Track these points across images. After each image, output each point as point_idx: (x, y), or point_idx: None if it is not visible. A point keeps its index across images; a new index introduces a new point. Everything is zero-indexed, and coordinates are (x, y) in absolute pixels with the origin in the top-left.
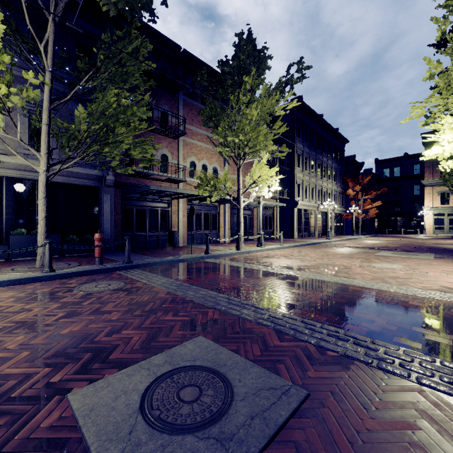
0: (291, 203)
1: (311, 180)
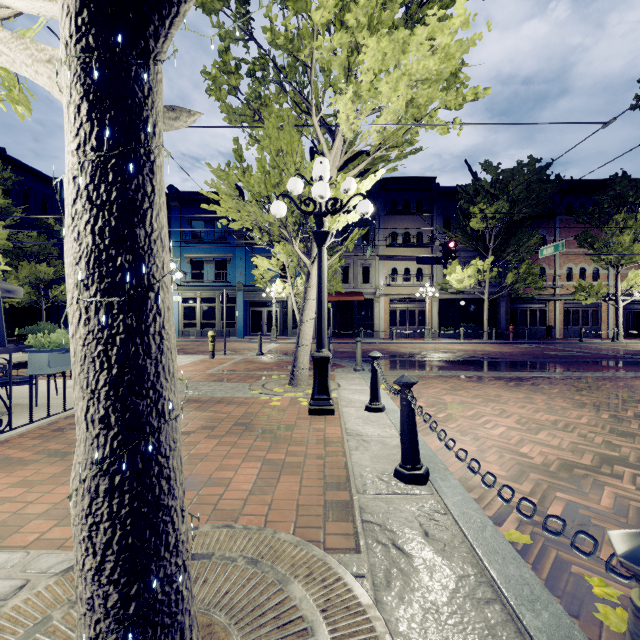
0: None
1: None
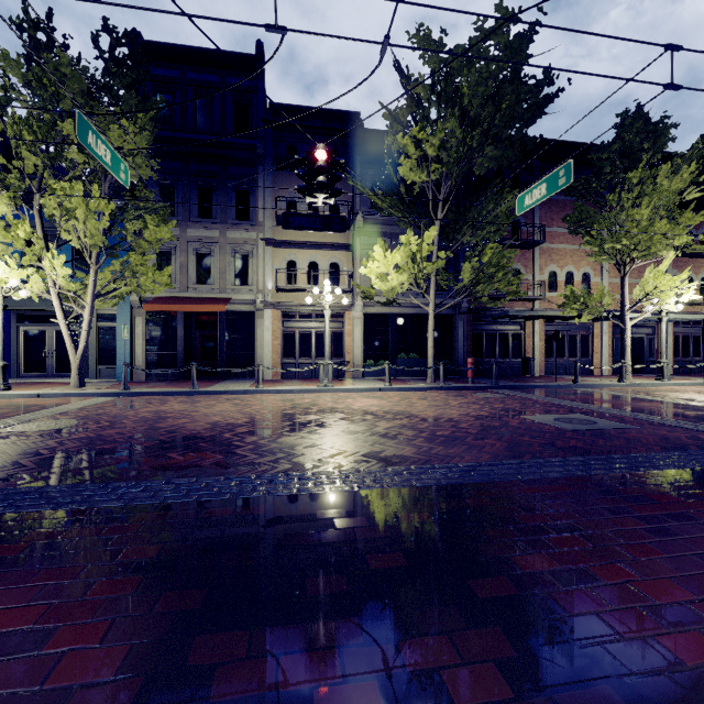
0: None
1: None
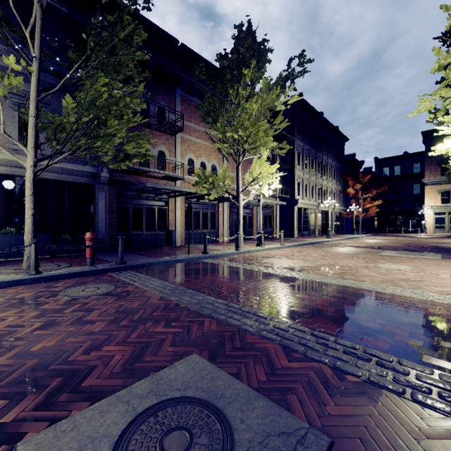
0: (291, 202)
1: (311, 178)
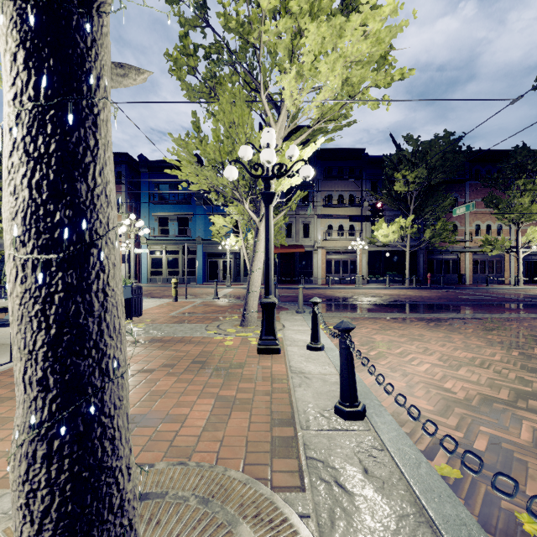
0: None
1: None
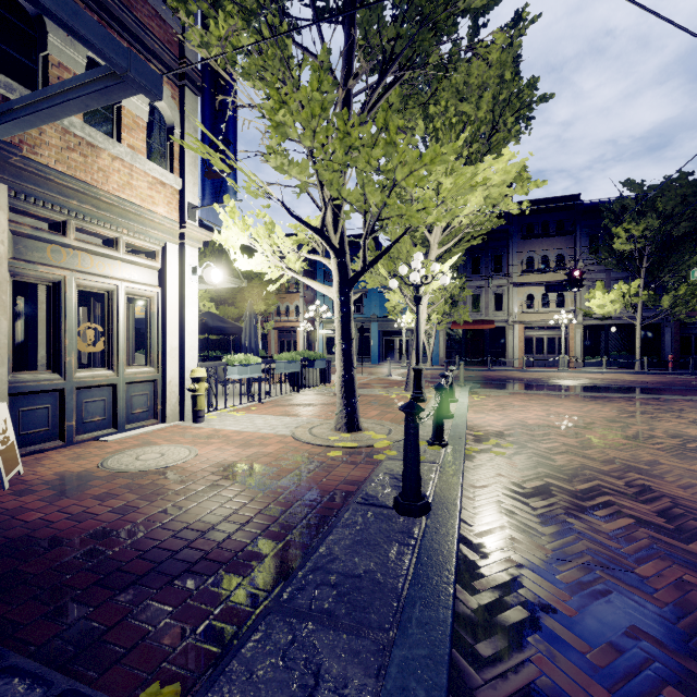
0: None
1: None
